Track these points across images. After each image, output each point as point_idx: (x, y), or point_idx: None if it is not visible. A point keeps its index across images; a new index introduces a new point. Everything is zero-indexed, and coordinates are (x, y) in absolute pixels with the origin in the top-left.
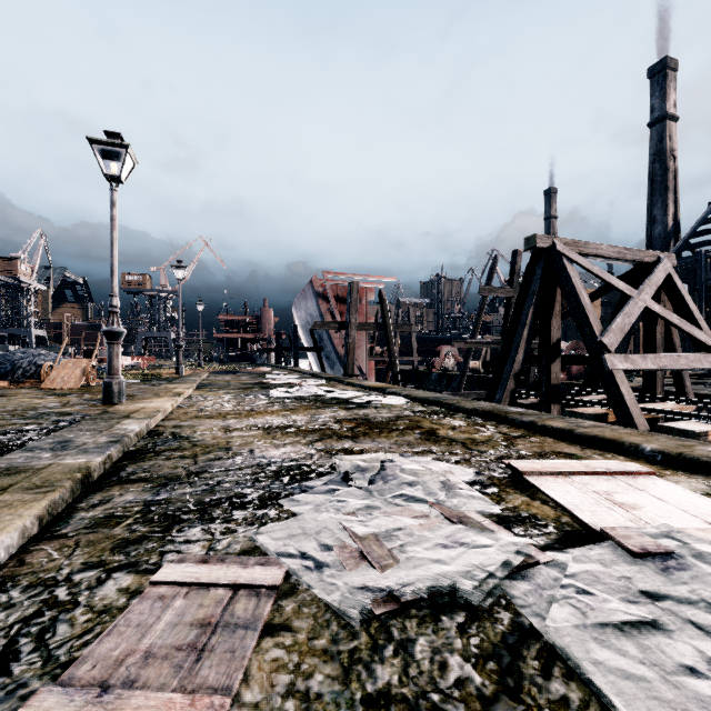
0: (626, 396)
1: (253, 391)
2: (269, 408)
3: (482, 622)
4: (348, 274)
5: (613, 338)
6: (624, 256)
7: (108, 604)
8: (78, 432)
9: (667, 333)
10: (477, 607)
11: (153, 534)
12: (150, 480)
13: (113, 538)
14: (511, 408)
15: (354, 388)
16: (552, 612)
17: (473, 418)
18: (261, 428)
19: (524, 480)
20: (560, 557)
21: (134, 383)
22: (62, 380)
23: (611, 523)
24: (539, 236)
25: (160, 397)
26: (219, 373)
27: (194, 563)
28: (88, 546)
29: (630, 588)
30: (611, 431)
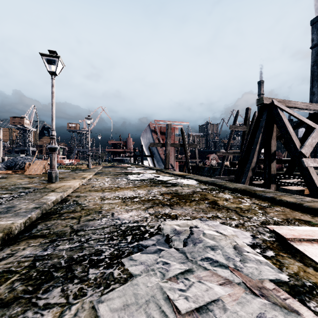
0: (315, 180)
1: (121, 176)
2: (127, 185)
3: None
4: (166, 121)
5: (307, 150)
6: (309, 107)
7: None
8: (22, 201)
9: None
10: None
11: (24, 295)
12: (47, 236)
13: None
14: (256, 187)
15: (169, 175)
16: None
17: (235, 193)
18: (121, 198)
19: (289, 244)
20: None
21: (67, 172)
22: (34, 170)
23: None
24: (264, 97)
25: (75, 179)
26: (107, 167)
27: None
28: None
29: None
30: None
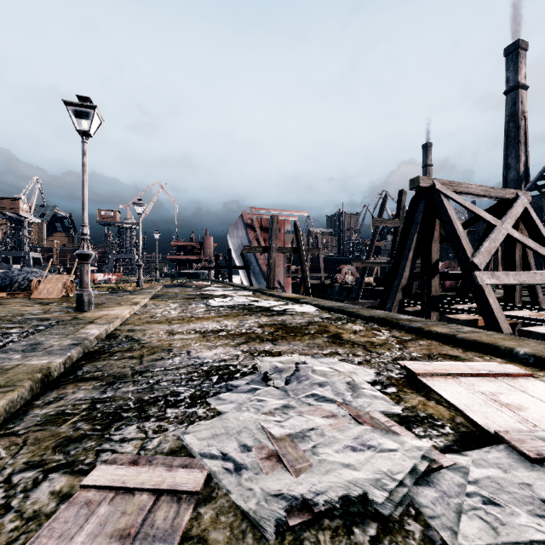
0: (493, 305)
1: (195, 301)
2: (206, 315)
3: (394, 536)
4: (270, 210)
5: (482, 259)
6: (490, 193)
7: (37, 510)
8: (48, 336)
9: (523, 255)
10: (387, 517)
11: (94, 432)
12: (101, 379)
13: (58, 436)
14: (401, 315)
15: (275, 298)
16: (463, 526)
17: (370, 323)
18: (198, 332)
19: (418, 380)
20: (460, 460)
21: (104, 294)
22: (47, 292)
23: (502, 425)
24: (421, 177)
25: (121, 305)
26: (170, 286)
27: (125, 464)
28: (34, 444)
29: (535, 498)
30: (487, 336)
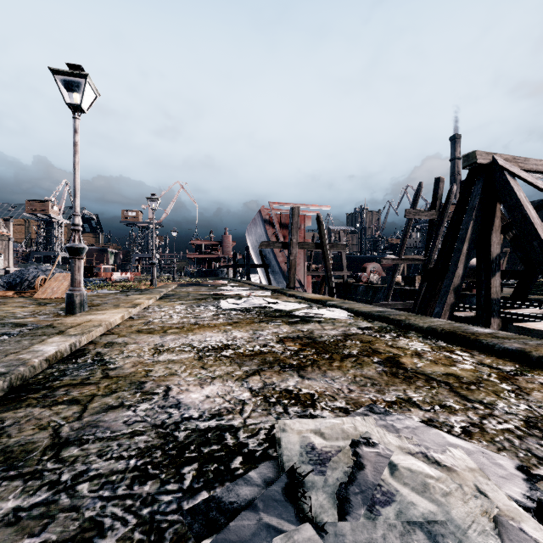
0: None
1: (206, 302)
2: (213, 321)
3: None
4: (290, 204)
5: None
6: None
7: None
8: None
9: None
10: None
11: None
12: None
13: None
14: (474, 327)
15: (296, 299)
16: None
17: (432, 338)
18: (195, 348)
19: None
20: None
21: (113, 294)
22: (52, 291)
23: None
24: (479, 152)
25: (117, 308)
26: (185, 285)
27: None
28: None
29: None
30: None
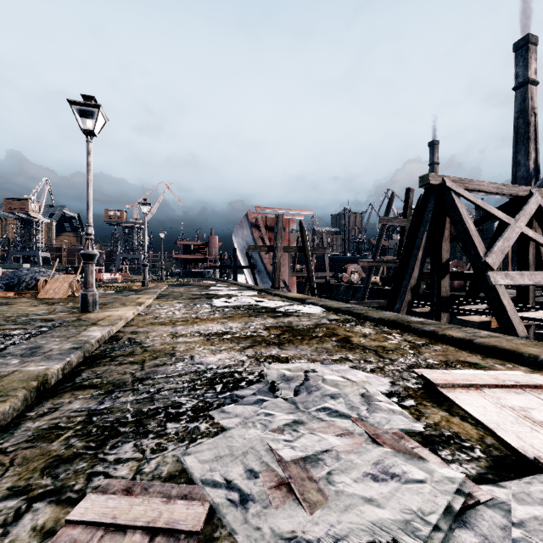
0: (507, 306)
1: (200, 301)
2: (211, 316)
3: None
4: (275, 209)
5: (495, 258)
6: (502, 190)
7: None
8: (49, 338)
9: (537, 254)
10: None
11: (87, 451)
12: (99, 386)
13: (48, 455)
14: (412, 317)
15: (280, 298)
16: None
17: (380, 326)
18: (202, 334)
19: (438, 392)
20: (498, 493)
21: (110, 294)
22: (54, 291)
23: (540, 448)
24: (431, 174)
25: (125, 306)
26: (175, 286)
27: (117, 493)
28: (21, 464)
29: None
30: (507, 341)
